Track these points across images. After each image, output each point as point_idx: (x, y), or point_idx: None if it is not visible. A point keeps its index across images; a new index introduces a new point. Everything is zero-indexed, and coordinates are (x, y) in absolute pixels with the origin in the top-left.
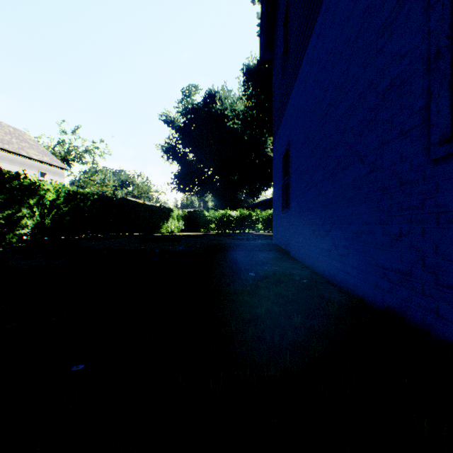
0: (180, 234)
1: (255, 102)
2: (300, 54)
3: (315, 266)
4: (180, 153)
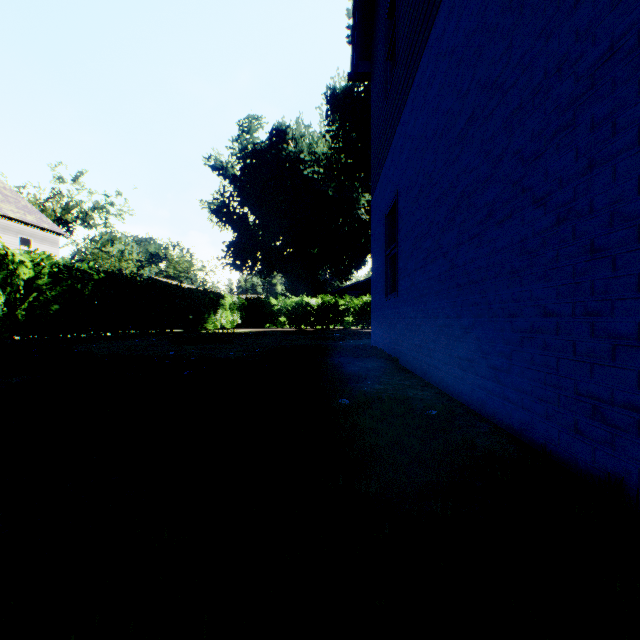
0: (234, 331)
1: (343, 143)
2: (417, 51)
3: (444, 384)
4: (235, 215)
